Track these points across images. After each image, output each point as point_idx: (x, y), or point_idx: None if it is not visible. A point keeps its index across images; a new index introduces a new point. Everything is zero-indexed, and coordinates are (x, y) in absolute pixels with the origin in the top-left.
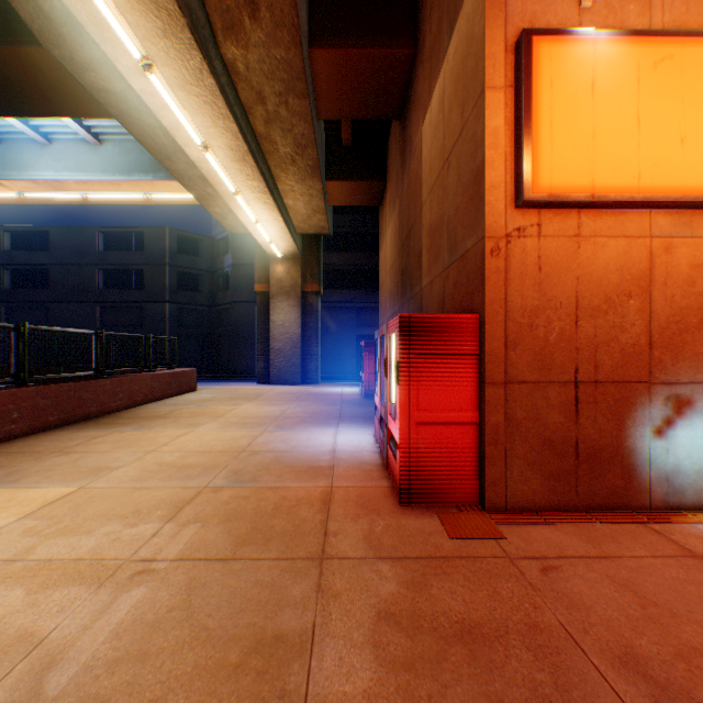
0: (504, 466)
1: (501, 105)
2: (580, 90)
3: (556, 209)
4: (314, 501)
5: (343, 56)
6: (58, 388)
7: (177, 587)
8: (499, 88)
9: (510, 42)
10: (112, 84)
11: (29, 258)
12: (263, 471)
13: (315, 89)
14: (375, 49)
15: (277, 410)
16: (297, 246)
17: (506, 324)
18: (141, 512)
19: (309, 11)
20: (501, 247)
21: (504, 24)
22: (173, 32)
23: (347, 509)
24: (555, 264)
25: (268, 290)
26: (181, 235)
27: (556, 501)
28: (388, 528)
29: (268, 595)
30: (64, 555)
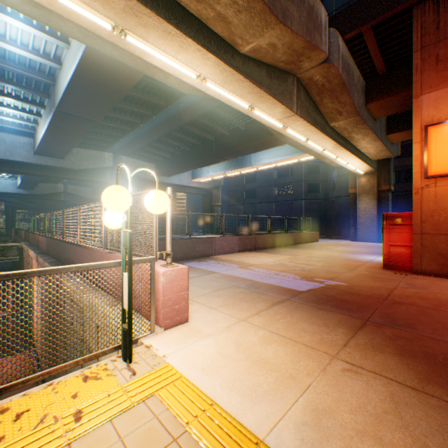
0: (419, 259)
1: (418, 147)
2: (447, 140)
3: (441, 177)
4: (355, 265)
5: (381, 102)
6: (277, 235)
7: (320, 267)
8: (417, 142)
9: (422, 127)
10: (294, 141)
11: (249, 186)
12: (341, 260)
13: (370, 113)
14: (397, 94)
15: (354, 249)
16: (371, 168)
17: (420, 215)
18: (309, 260)
19: (364, 90)
20: (418, 191)
21: (419, 122)
22: (314, 133)
23: (364, 267)
24: (442, 195)
25: (355, 192)
26: (309, 164)
27: (442, 273)
28: (373, 270)
29: (337, 270)
30: (298, 262)
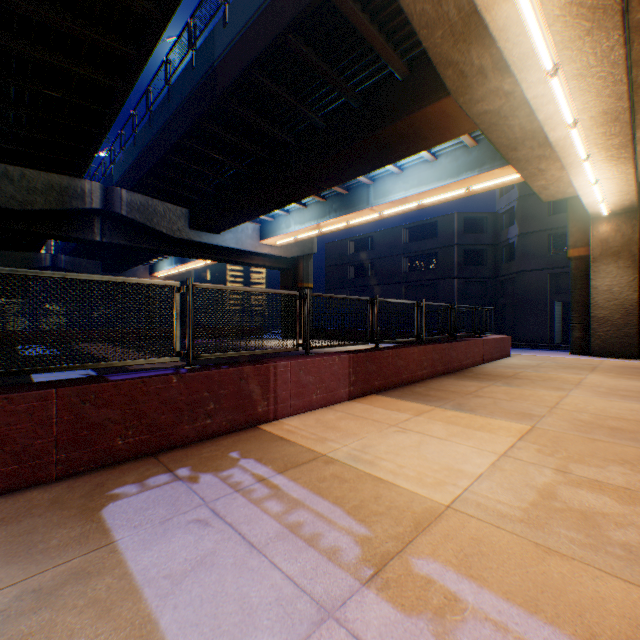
0: None
1: None
2: None
3: None
4: None
5: None
6: (440, 346)
7: None
8: None
9: None
10: (492, 105)
11: (360, 257)
12: None
13: None
14: None
15: None
16: (635, 198)
17: None
18: (629, 462)
19: None
20: None
21: None
22: (596, 26)
23: None
24: None
25: (584, 254)
26: (465, 217)
27: None
28: None
29: None
30: (603, 480)
